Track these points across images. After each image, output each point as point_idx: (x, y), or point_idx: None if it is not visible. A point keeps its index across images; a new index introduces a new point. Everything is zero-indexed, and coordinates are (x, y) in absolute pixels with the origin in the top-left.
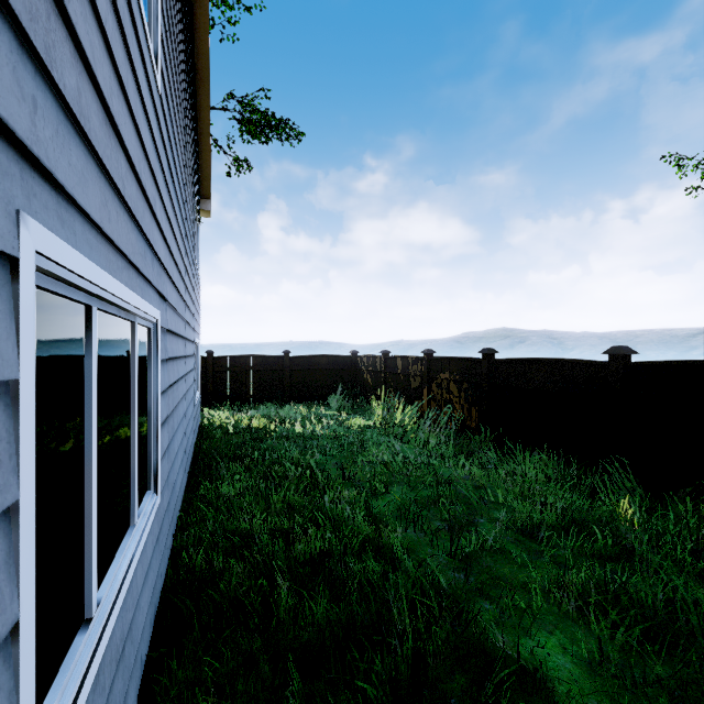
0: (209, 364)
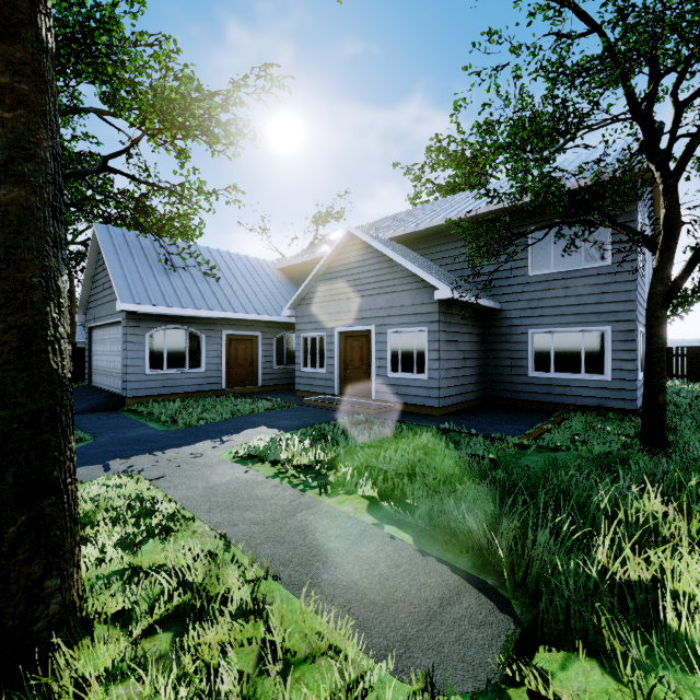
0: None
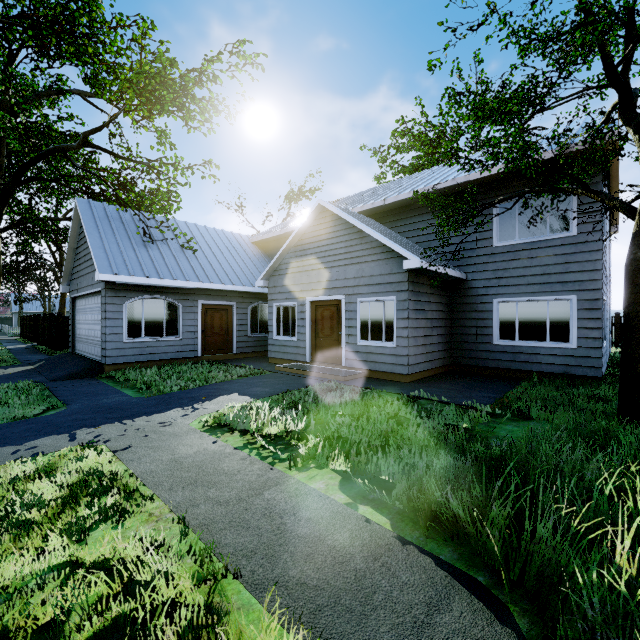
0: (616, 321)
